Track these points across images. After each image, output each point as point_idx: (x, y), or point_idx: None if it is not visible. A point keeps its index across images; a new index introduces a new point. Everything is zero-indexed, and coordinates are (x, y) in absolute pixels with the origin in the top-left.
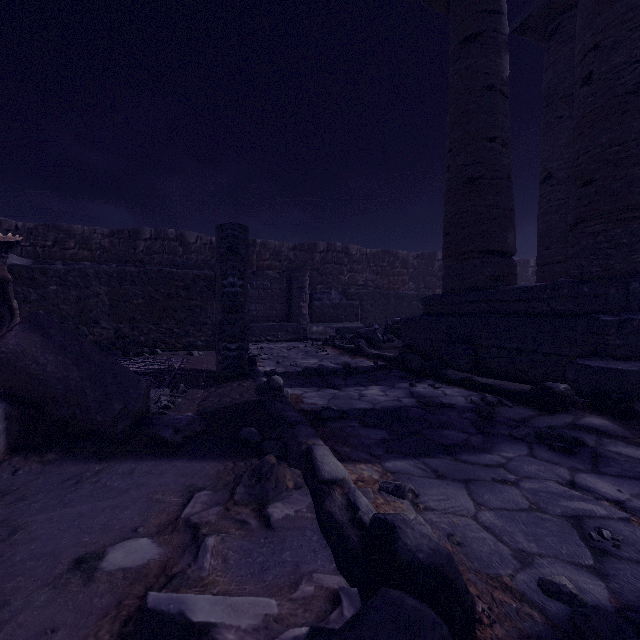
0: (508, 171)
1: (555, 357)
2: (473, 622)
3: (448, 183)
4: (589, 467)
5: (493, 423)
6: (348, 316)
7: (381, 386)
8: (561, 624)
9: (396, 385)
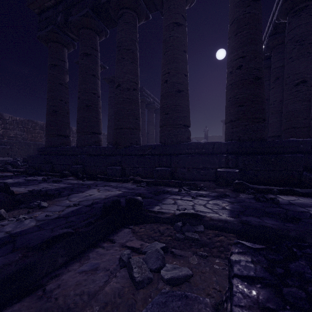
0: (67, 111)
1: (70, 165)
2: (10, 187)
3: (47, 109)
4: (57, 183)
5: (45, 181)
6: (2, 154)
7: (13, 179)
8: (28, 192)
9: (20, 178)
